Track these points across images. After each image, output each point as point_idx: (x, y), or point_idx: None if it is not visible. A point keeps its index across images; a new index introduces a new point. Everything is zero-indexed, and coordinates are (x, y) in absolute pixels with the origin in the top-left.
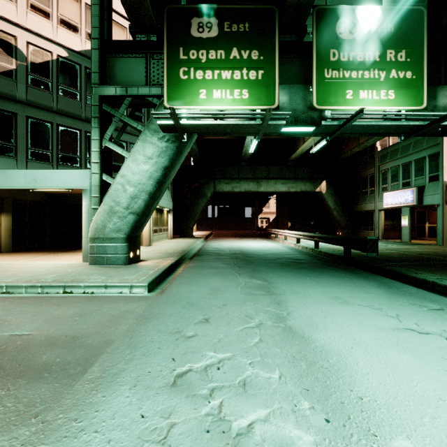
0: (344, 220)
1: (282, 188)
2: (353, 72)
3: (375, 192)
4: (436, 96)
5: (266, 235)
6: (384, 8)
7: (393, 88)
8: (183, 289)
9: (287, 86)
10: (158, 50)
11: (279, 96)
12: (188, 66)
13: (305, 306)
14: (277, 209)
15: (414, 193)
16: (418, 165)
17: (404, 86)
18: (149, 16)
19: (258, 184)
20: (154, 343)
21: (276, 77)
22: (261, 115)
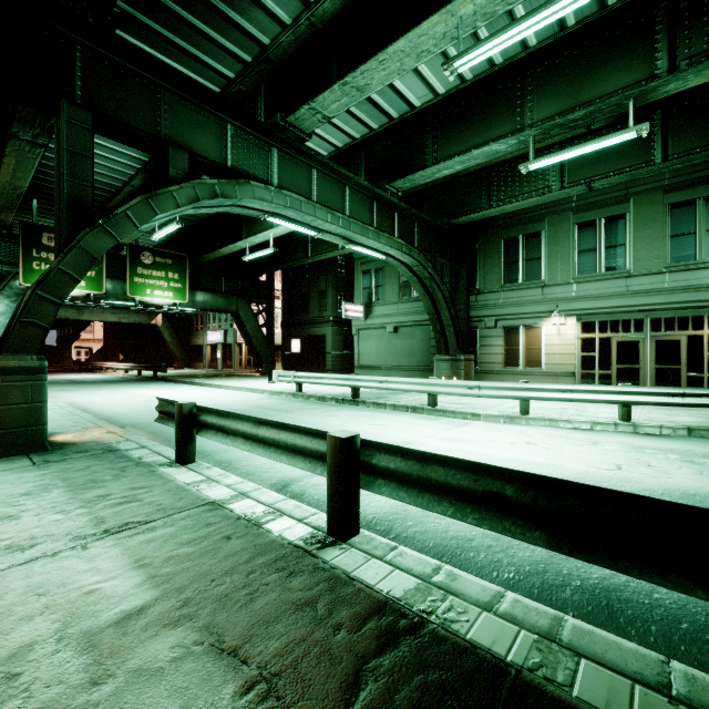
0: (181, 353)
1: (112, 319)
2: (151, 280)
3: (204, 329)
4: (196, 296)
5: (90, 369)
6: (167, 251)
7: (172, 291)
8: (51, 389)
9: (112, 280)
10: (4, 235)
11: (107, 285)
12: (40, 261)
13: (117, 387)
14: (106, 338)
15: (222, 335)
16: (225, 314)
17: (177, 291)
18: (6, 223)
19: (80, 312)
20: (62, 393)
21: (104, 277)
22: (94, 294)
